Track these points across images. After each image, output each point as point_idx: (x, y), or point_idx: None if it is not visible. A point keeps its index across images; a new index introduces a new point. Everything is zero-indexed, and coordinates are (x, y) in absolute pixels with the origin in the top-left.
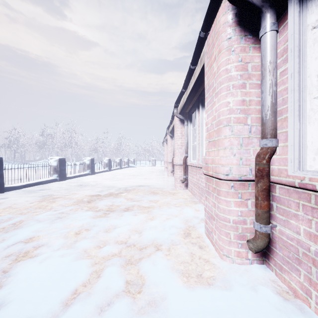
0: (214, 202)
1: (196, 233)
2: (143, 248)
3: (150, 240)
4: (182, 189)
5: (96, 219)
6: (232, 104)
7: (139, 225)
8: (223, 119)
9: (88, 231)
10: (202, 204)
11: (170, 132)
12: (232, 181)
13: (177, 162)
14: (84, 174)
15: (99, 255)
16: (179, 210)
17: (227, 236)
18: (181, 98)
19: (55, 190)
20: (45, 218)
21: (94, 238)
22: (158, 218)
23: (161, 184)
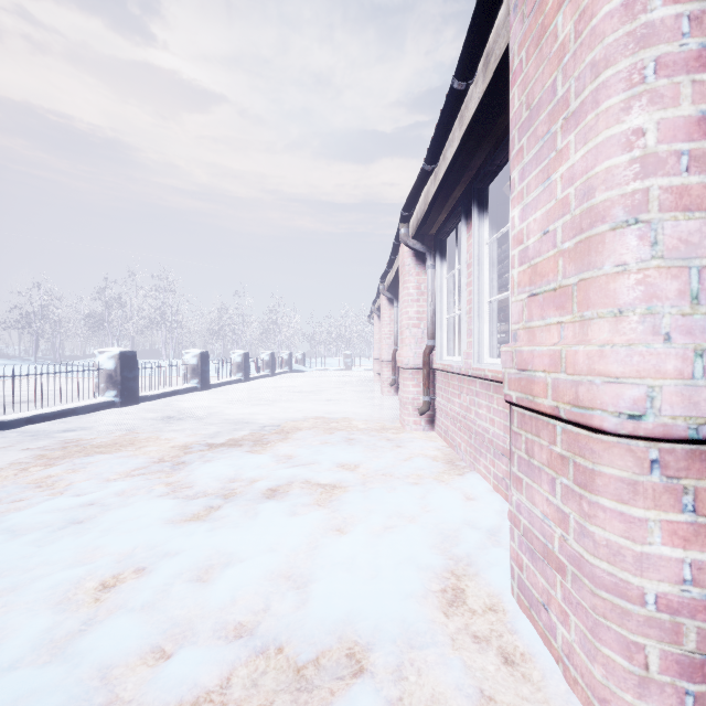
0: (562, 510)
1: (480, 590)
2: (309, 661)
3: (333, 625)
4: (419, 430)
5: (178, 531)
6: (656, 134)
7: (303, 554)
8: (610, 199)
9: (142, 579)
10: (482, 477)
11: (388, 290)
12: (657, 440)
13: (408, 362)
14: (185, 388)
15: (148, 699)
16: (418, 499)
17: (631, 657)
18: (420, 194)
19: (102, 430)
20: (33, 525)
21: (151, 610)
22: (359, 527)
23: (367, 416)
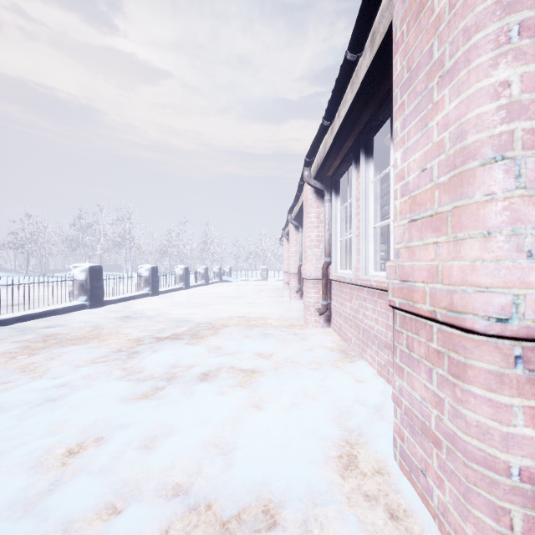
0: (438, 395)
1: (369, 456)
2: (233, 517)
3: (252, 486)
4: (319, 327)
5: (130, 407)
6: (520, 85)
7: (228, 426)
8: (480, 140)
9: (100, 447)
10: (368, 364)
11: (295, 219)
12: (520, 340)
13: (310, 274)
14: (139, 294)
15: None
16: (318, 382)
17: (498, 519)
18: (320, 144)
19: (75, 327)
20: (17, 403)
21: (106, 473)
22: (272, 404)
23: (279, 316)
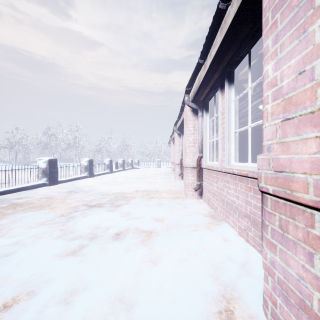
0: None
1: (243, 312)
2: None
3: None
4: (194, 198)
5: (60, 263)
6: None
7: (131, 281)
8: None
9: (29, 301)
10: (230, 227)
11: (178, 129)
12: None
13: (189, 164)
14: (81, 176)
15: None
16: (197, 241)
17: None
18: (196, 77)
19: (36, 198)
20: None
21: None
22: (165, 261)
23: (168, 191)
